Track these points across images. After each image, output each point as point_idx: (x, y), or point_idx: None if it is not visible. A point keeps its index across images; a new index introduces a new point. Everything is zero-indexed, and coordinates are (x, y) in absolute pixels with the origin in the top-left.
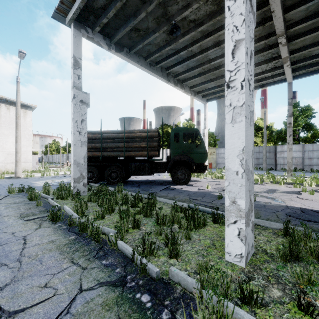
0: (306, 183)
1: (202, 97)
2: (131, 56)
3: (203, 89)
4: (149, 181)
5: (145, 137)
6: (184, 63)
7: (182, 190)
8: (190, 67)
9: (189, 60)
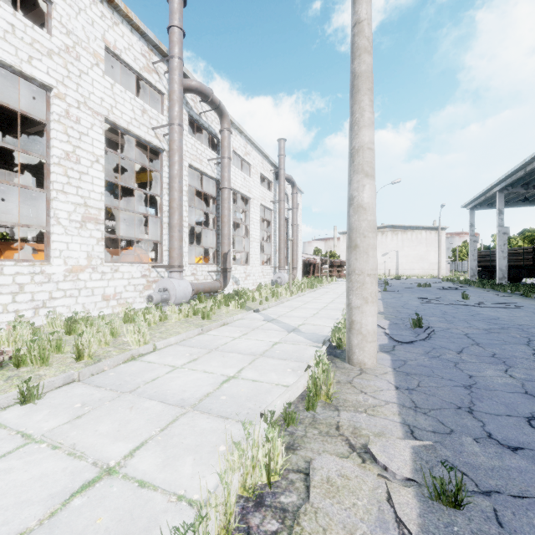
0: None
1: None
2: (509, 205)
3: None
4: None
5: (522, 253)
6: None
7: None
8: None
9: None
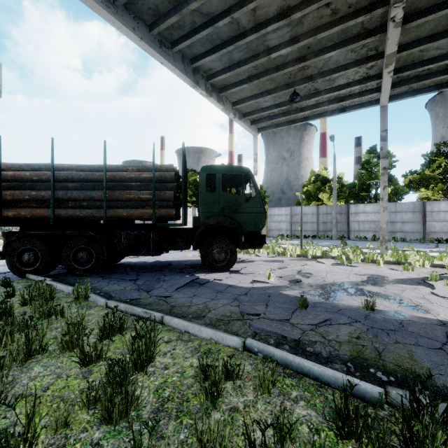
0: (416, 262)
1: (251, 124)
2: (118, 12)
3: (254, 109)
4: (160, 264)
5: (150, 180)
6: (224, 49)
7: (221, 284)
8: (234, 61)
9: (234, 43)
